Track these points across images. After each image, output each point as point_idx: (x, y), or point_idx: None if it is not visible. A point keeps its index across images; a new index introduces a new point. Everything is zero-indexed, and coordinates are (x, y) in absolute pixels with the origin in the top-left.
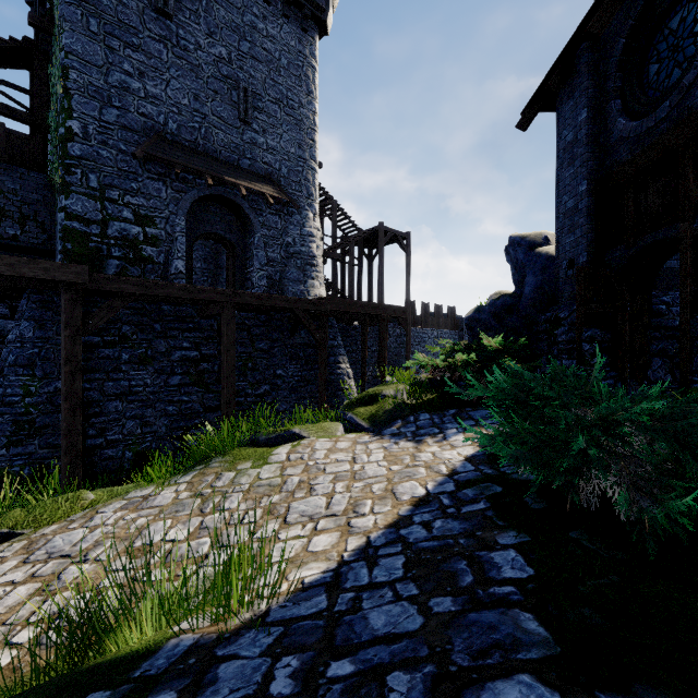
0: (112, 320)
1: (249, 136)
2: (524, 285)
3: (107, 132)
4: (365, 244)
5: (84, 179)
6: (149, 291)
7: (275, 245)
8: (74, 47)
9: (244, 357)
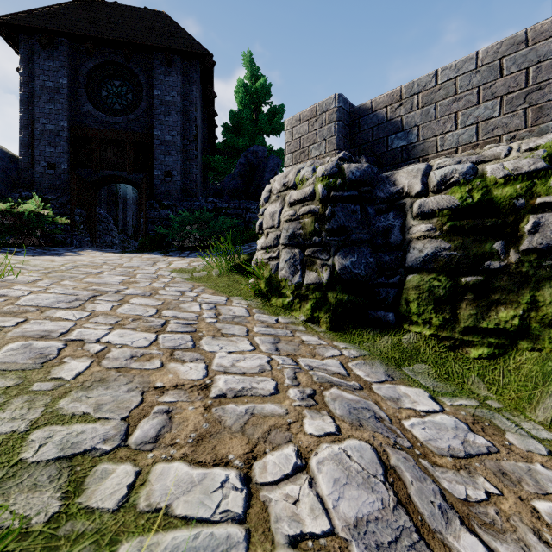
0: None
1: None
2: None
3: None
4: None
5: None
6: None
7: None
8: None
9: None
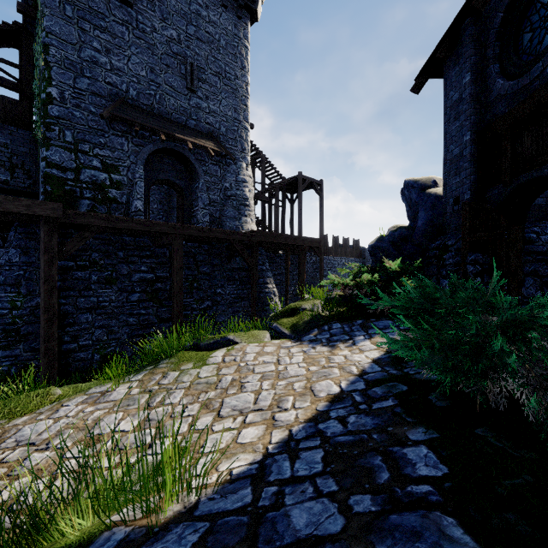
0: (84, 248)
1: (194, 102)
2: (417, 219)
3: (80, 97)
4: (288, 190)
5: (61, 135)
6: (113, 225)
7: (215, 189)
8: (53, 28)
9: (191, 278)
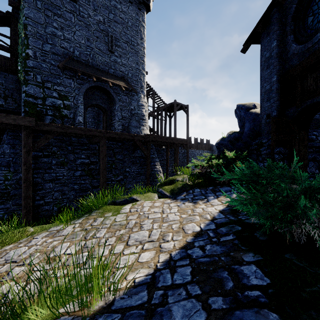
0: (48, 144)
1: (113, 58)
2: (244, 127)
3: (45, 55)
4: (168, 110)
5: (34, 77)
6: (65, 130)
7: (125, 110)
8: (29, 15)
9: (111, 162)
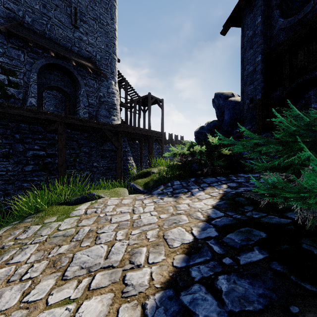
0: None
1: (77, 35)
2: (224, 115)
3: None
4: (142, 104)
5: None
6: (5, 110)
7: (93, 96)
8: None
9: (74, 155)
